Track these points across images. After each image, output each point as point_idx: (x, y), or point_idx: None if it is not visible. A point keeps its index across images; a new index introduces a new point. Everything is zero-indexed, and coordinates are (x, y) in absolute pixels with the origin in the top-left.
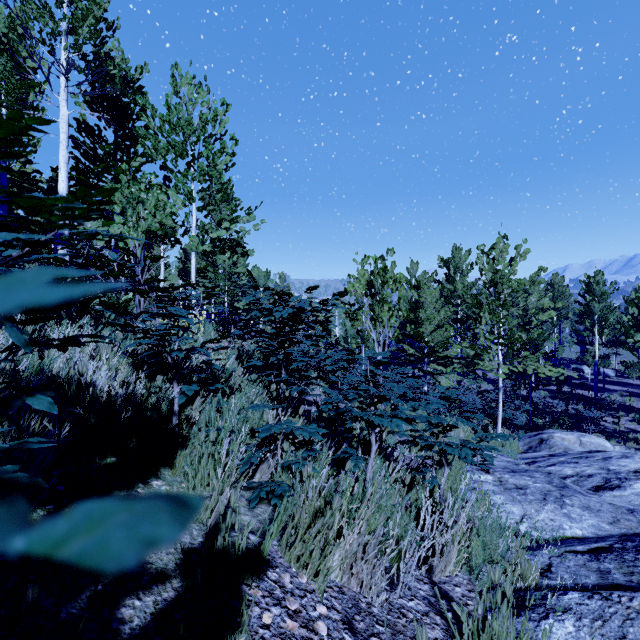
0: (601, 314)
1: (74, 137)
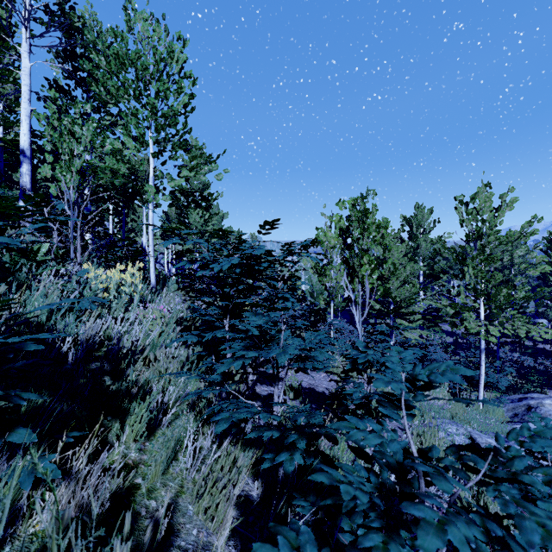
0: None
1: (47, 97)
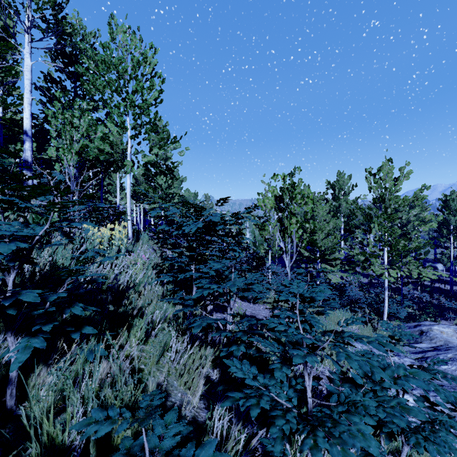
0: (456, 225)
1: (42, 87)
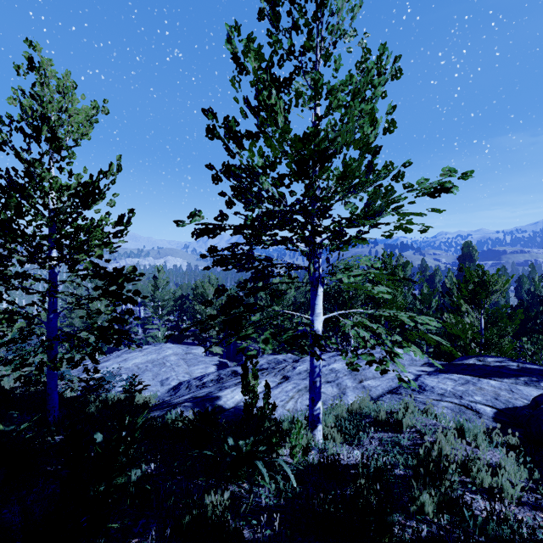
0: None
1: None
